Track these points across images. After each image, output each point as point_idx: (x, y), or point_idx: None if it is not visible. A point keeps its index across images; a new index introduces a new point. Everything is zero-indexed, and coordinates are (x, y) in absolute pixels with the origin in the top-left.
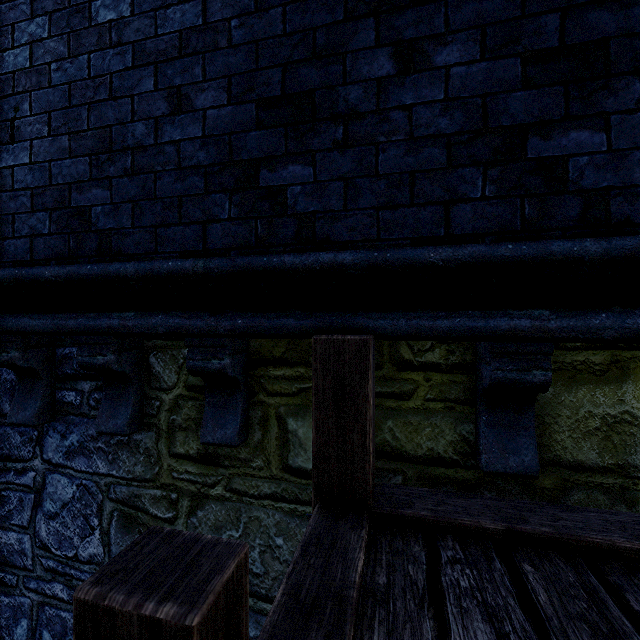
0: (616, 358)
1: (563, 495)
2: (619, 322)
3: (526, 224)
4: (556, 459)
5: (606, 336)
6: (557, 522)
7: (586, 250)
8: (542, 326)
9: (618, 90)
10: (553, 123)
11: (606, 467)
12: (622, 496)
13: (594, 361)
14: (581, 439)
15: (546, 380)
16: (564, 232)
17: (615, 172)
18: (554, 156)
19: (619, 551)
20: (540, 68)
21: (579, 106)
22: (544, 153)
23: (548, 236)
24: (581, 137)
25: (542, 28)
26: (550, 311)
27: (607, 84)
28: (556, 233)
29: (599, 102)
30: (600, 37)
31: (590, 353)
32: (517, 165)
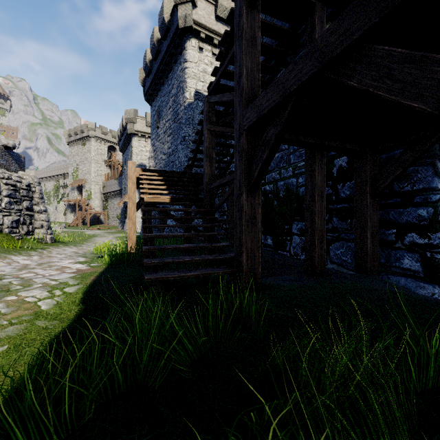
0: None
1: None
2: None
3: None
4: None
5: None
6: None
7: None
8: None
9: None
10: None
11: None
12: None
13: None
14: None
15: None
16: None
17: None
18: None
19: None
20: None
21: None
22: None
23: None
24: None
25: None
26: None
27: None
28: None
29: None
30: None
31: None
32: None
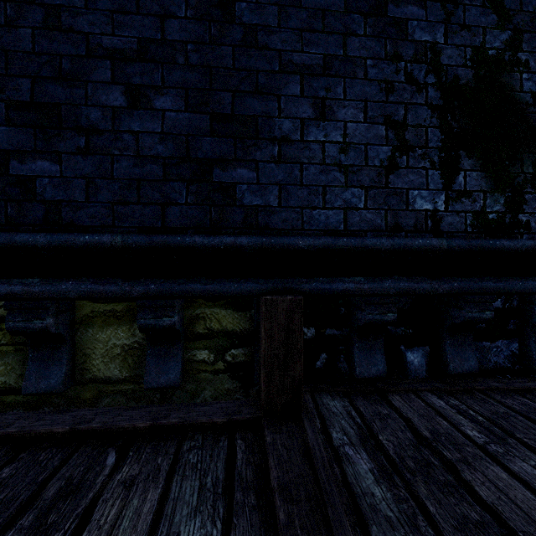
0: (130, 307)
1: (98, 401)
2: (77, 287)
3: (9, 220)
4: (94, 378)
5: (72, 296)
6: (33, 423)
7: (37, 241)
8: (30, 290)
9: (67, 139)
10: (27, 153)
11: (124, 379)
12: (134, 396)
13: (117, 310)
14: (109, 362)
15: (43, 326)
16: (34, 227)
17: (65, 191)
18: (27, 175)
19: (55, 435)
20: (18, 113)
21: (43, 144)
22: (21, 172)
23: (24, 229)
24: (45, 165)
25: (20, 86)
26: (42, 279)
27: (60, 133)
28: (29, 228)
29: (55, 144)
30: (56, 102)
31: (115, 304)
32: (3, 178)
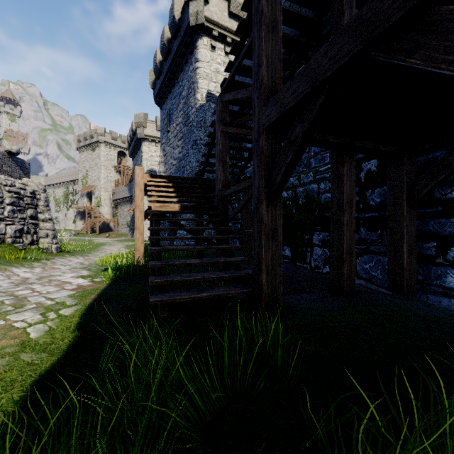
0: None
1: None
2: None
3: None
4: None
5: None
6: None
7: None
8: None
9: None
10: None
11: None
12: None
13: None
14: None
15: None
16: None
17: None
18: None
19: None
20: None
21: None
22: None
23: None
24: None
25: None
26: None
27: None
28: None
29: None
30: None
31: None
32: None
